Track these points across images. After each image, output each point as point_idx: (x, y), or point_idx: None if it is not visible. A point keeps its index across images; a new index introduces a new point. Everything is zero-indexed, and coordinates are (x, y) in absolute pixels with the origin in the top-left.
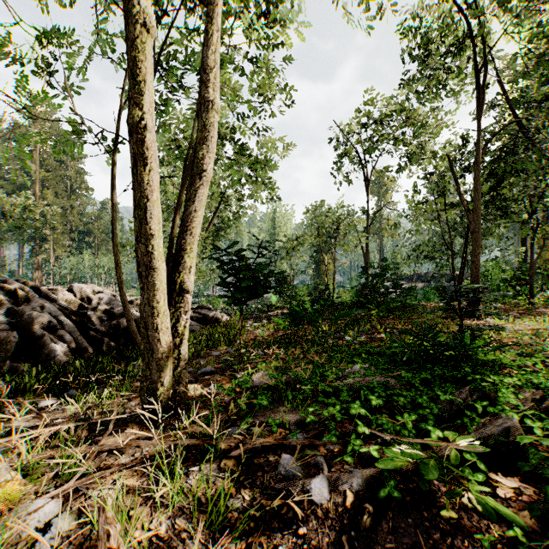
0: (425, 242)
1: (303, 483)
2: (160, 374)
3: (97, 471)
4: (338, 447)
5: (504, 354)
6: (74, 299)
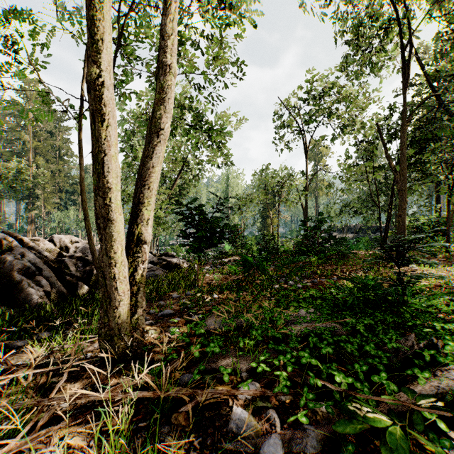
0: (354, 199)
1: (255, 442)
2: (118, 321)
3: (46, 425)
4: (289, 398)
5: (436, 299)
6: (53, 248)
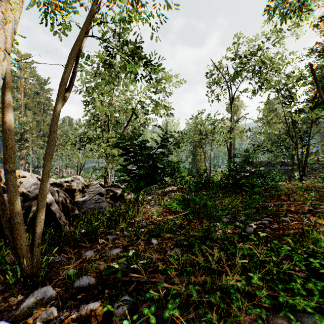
0: (266, 140)
1: None
2: None
3: None
4: None
5: None
6: None
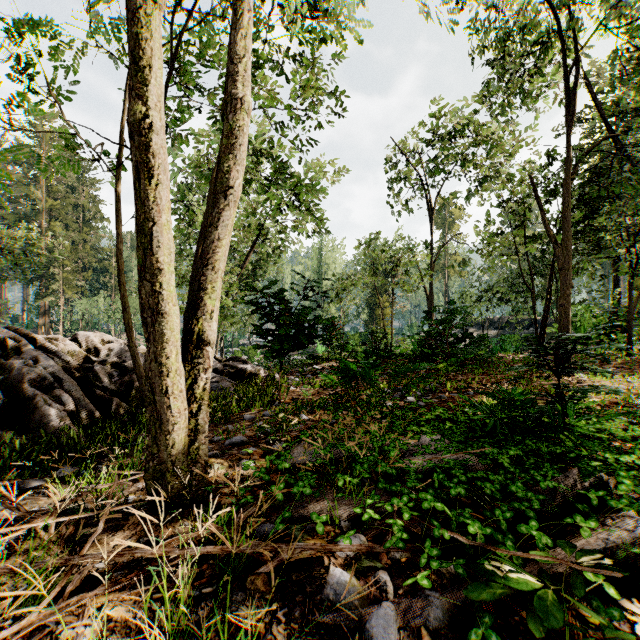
0: (499, 282)
1: (359, 614)
2: (171, 451)
3: (76, 592)
4: (406, 555)
5: (611, 421)
6: (78, 351)
